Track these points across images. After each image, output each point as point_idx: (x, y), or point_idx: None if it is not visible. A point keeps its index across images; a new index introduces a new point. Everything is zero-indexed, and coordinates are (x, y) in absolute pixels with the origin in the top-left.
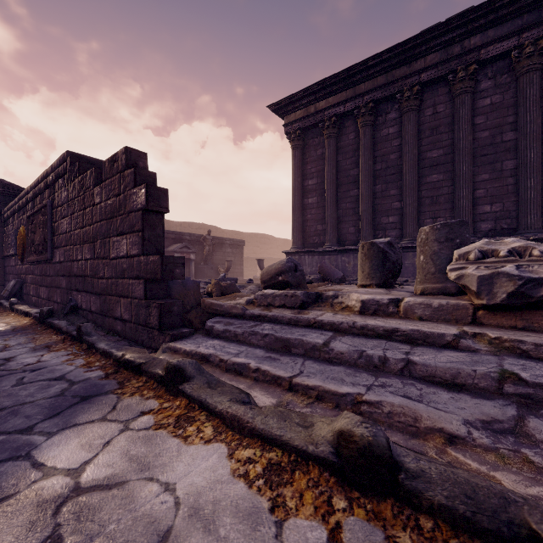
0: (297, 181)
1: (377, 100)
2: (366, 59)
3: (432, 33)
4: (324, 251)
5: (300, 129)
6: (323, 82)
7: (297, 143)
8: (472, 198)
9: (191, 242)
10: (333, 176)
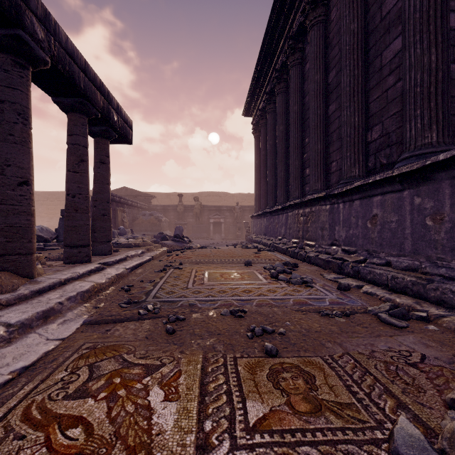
0: (255, 163)
1: (271, 91)
2: (256, 66)
3: (269, 30)
4: (257, 215)
5: (255, 125)
6: (250, 90)
7: (255, 135)
8: (298, 164)
9: (228, 211)
10: (262, 157)
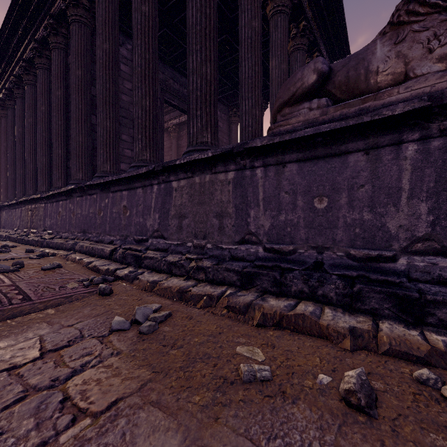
0: None
1: (11, 88)
2: None
3: (4, 37)
4: None
5: None
6: None
7: None
8: (33, 167)
9: None
10: (4, 148)
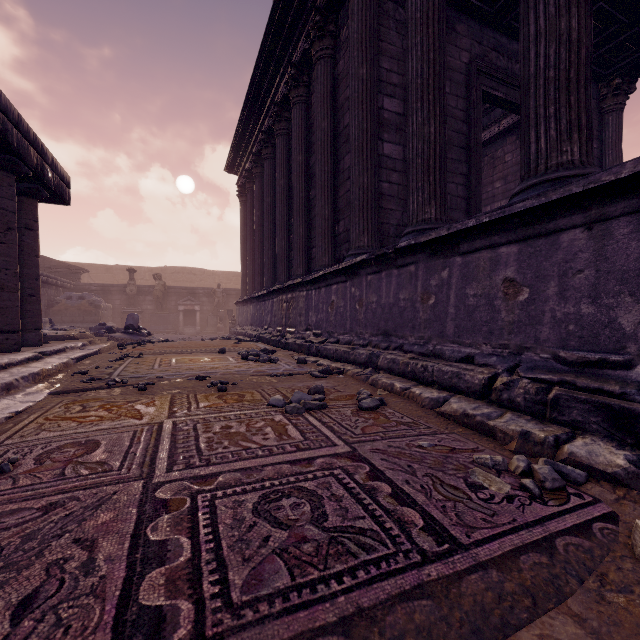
0: (242, 235)
1: (258, 152)
2: (240, 118)
3: (254, 85)
4: (242, 302)
5: (241, 186)
6: (234, 144)
7: (241, 200)
8: (285, 245)
9: (206, 295)
10: (250, 229)
